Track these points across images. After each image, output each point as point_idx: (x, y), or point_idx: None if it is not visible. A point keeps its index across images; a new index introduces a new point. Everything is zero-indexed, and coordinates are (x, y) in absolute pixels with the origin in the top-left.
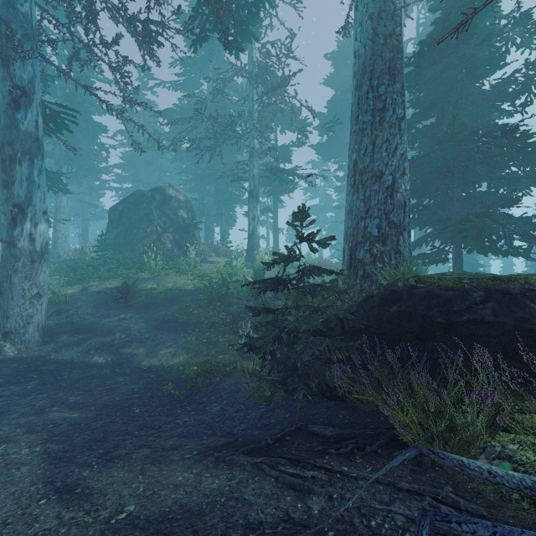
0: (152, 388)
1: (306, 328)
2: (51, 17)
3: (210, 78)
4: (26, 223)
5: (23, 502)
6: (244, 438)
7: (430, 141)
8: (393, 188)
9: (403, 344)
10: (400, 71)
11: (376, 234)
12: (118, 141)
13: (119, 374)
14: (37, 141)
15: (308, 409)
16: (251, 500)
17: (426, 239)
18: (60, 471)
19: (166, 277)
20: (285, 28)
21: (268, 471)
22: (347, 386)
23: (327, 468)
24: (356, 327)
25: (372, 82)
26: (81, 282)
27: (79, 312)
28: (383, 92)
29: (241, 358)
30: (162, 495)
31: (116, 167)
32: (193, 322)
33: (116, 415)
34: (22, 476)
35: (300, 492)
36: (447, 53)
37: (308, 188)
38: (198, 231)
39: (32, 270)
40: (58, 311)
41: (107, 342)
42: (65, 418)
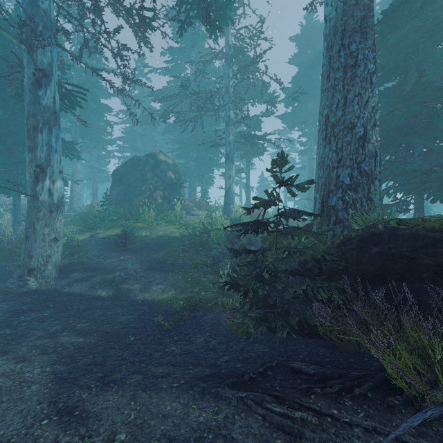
0: (145, 319)
1: (281, 269)
2: (69, 21)
3: (193, 61)
4: (46, 180)
5: (28, 421)
6: (227, 370)
7: (392, 101)
8: (364, 138)
9: (385, 285)
10: (372, 28)
11: (348, 182)
12: (120, 118)
13: (118, 306)
14: (54, 114)
15: (287, 344)
16: (239, 440)
17: (387, 192)
18: (64, 391)
19: (157, 226)
20: (256, 15)
21: (254, 407)
22: (330, 325)
23: (316, 410)
24: (334, 268)
25: (343, 41)
26: (90, 230)
27: (88, 254)
28: (354, 49)
29: (222, 295)
30: (151, 425)
31: (119, 139)
32: (180, 264)
33: (114, 342)
34: (31, 394)
35: (290, 435)
36: (409, 19)
37: (275, 153)
38: (183, 189)
39: (50, 218)
40: (71, 253)
41: (109, 278)
42: (72, 342)
